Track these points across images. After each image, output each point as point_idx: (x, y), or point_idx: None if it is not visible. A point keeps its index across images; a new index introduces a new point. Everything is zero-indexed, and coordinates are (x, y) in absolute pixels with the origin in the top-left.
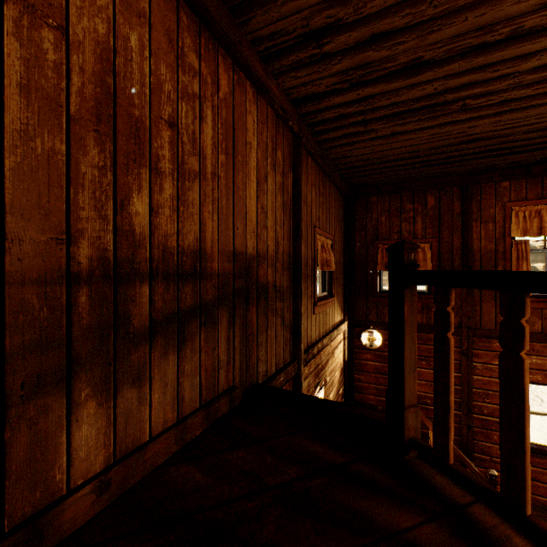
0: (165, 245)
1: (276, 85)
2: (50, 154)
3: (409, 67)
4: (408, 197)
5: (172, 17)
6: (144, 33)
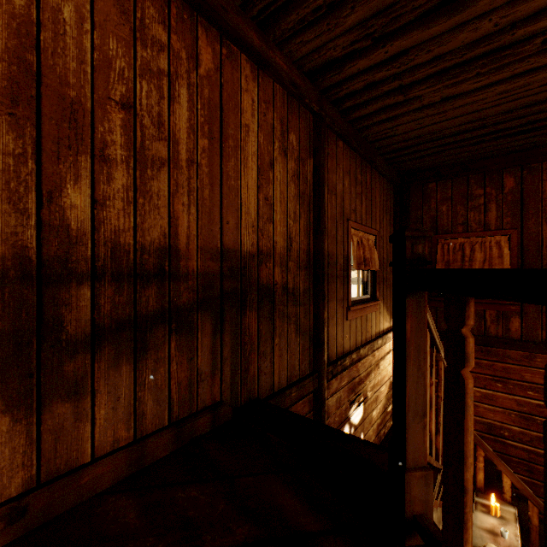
0: (116, 242)
1: (282, 57)
2: None
3: None
4: (477, 179)
5: None
6: (83, 4)
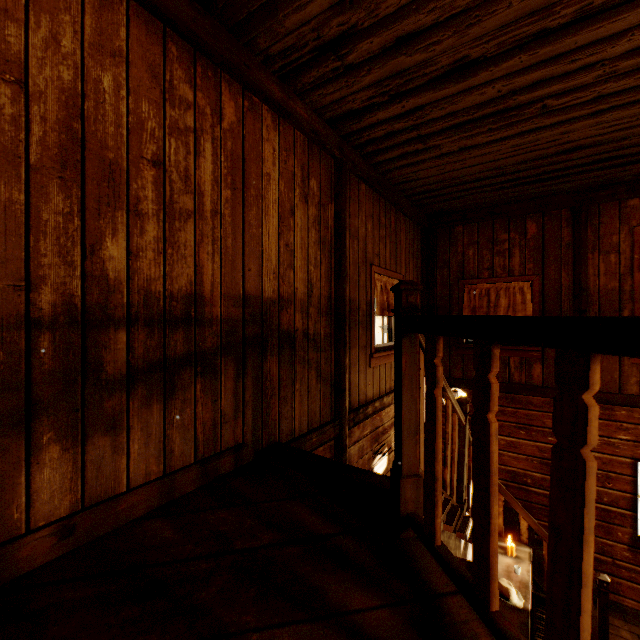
0: (148, 290)
1: (303, 106)
2: (8, 204)
3: (456, 69)
4: (502, 224)
5: (157, 51)
6: (120, 73)
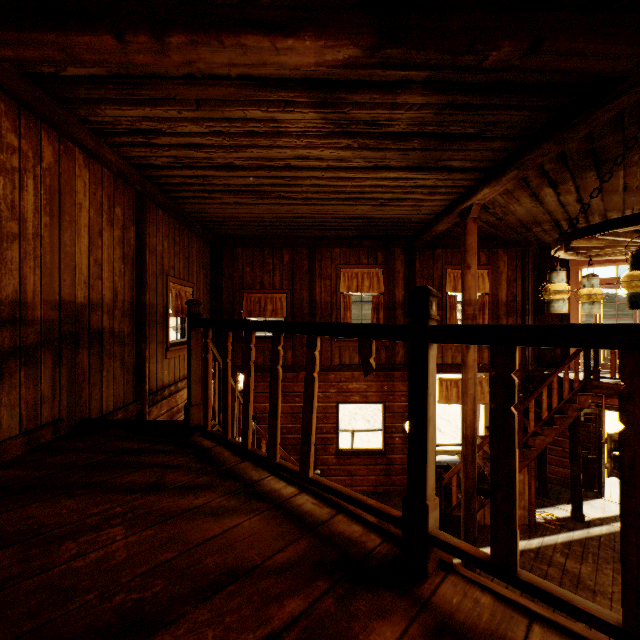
0: None
1: (111, 152)
2: None
3: (228, 166)
4: (269, 251)
5: None
6: None
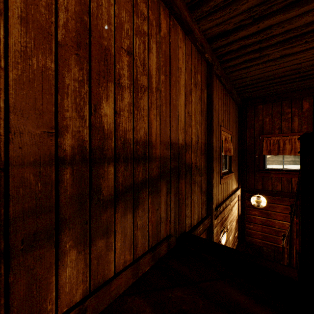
0: (124, 137)
1: (198, 28)
2: (43, 69)
3: None
4: (286, 103)
5: None
6: None
